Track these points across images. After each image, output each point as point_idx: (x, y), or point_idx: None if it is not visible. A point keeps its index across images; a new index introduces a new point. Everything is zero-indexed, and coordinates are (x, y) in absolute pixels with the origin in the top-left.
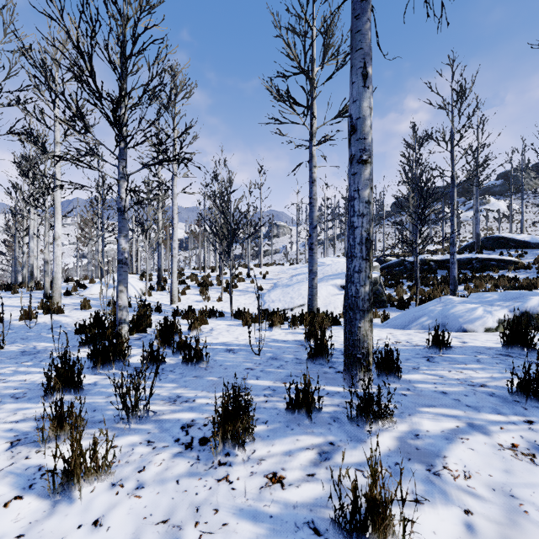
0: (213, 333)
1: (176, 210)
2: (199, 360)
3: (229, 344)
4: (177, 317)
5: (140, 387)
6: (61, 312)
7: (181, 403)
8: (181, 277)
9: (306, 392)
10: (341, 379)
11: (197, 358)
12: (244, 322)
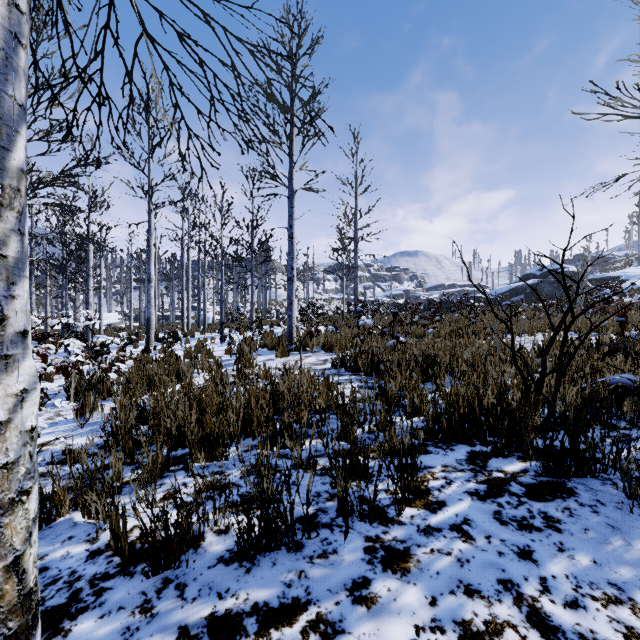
0: None
1: None
2: None
3: None
4: None
5: None
6: None
7: None
8: None
9: None
10: None
11: None
12: None
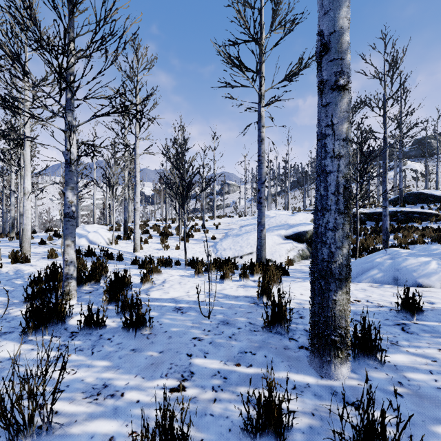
0: (165, 285)
1: (138, 169)
2: (141, 326)
3: (179, 300)
4: (135, 267)
5: (64, 366)
6: (28, 262)
7: (104, 400)
8: (145, 227)
9: (271, 405)
10: (307, 360)
11: (139, 323)
12: (196, 273)
